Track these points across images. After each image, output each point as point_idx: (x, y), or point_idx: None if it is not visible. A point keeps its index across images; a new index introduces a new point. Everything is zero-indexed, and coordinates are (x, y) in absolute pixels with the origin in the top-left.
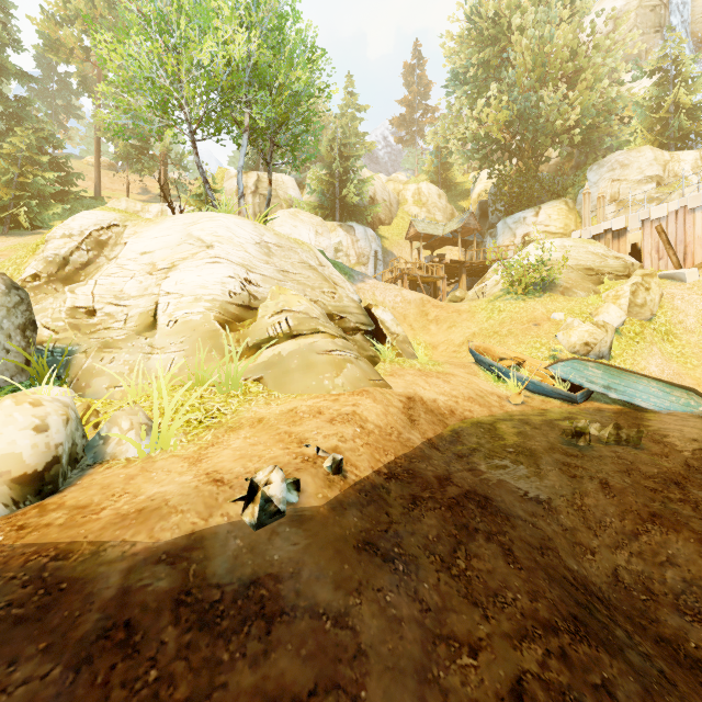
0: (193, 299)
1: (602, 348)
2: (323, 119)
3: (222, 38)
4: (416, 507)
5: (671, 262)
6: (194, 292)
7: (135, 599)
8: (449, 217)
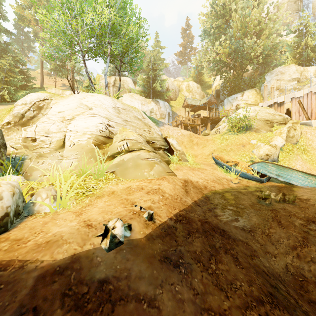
0: (82, 134)
1: (274, 156)
2: (144, 52)
3: (97, 11)
4: (190, 236)
5: (305, 117)
6: (83, 130)
7: (40, 294)
8: (202, 97)
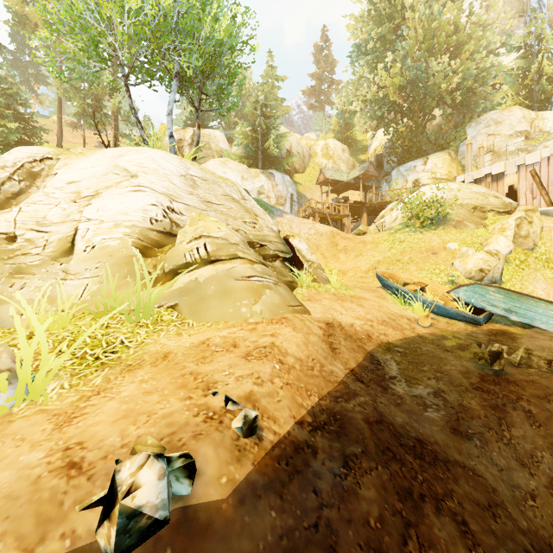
0: (113, 225)
1: (495, 274)
2: (248, 87)
3: None
4: (349, 471)
5: (544, 201)
6: (114, 218)
7: None
8: (351, 168)
